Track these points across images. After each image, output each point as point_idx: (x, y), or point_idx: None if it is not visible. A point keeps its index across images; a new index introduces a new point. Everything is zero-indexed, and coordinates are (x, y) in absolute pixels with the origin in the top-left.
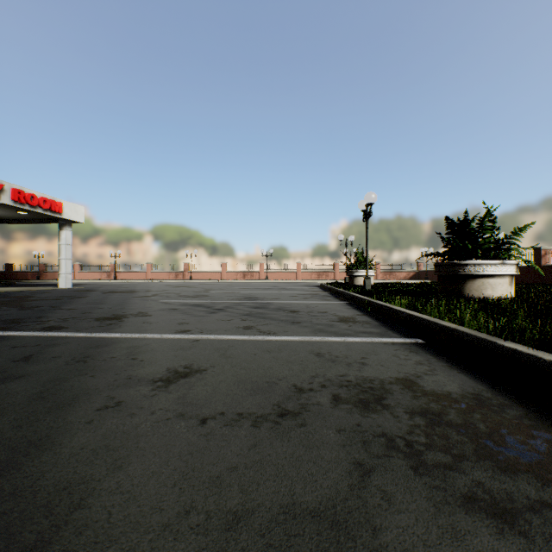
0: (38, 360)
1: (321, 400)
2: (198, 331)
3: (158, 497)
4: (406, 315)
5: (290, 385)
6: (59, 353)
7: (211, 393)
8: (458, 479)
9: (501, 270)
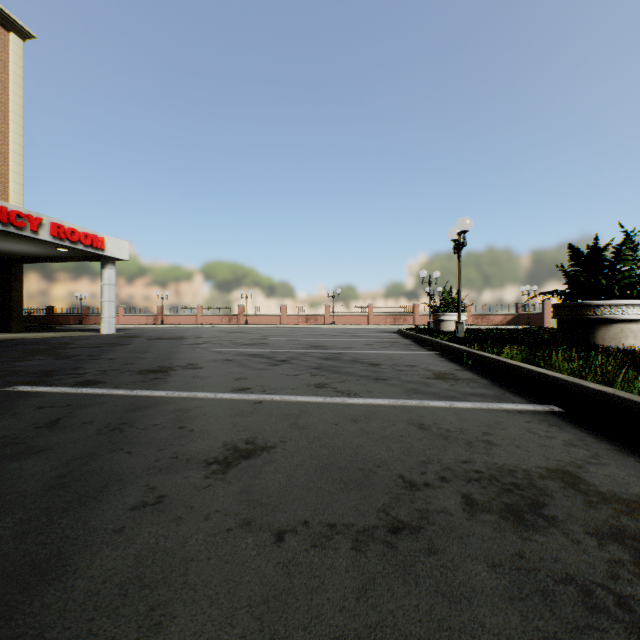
0: (65, 427)
1: (447, 504)
2: (260, 390)
3: None
4: (529, 372)
5: (394, 476)
6: (91, 417)
7: (286, 486)
8: None
9: None
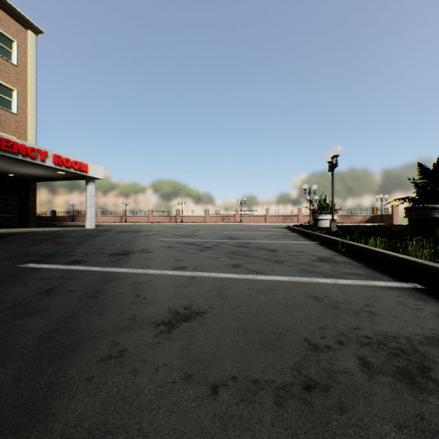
0: (57, 294)
1: (347, 366)
2: (193, 268)
3: None
4: (393, 257)
5: (300, 339)
6: (75, 286)
7: (216, 345)
8: None
9: None
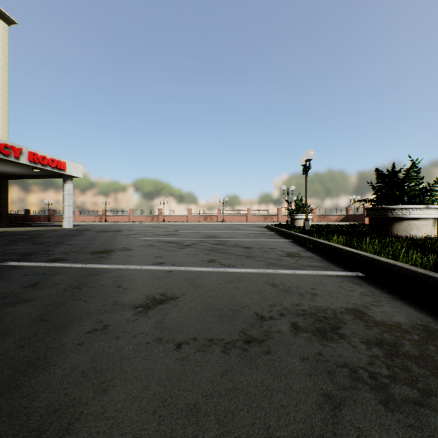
0: (42, 287)
1: (281, 328)
2: (171, 263)
3: (139, 424)
4: (345, 251)
5: (252, 313)
6: (59, 280)
7: (184, 319)
8: (432, 418)
9: (425, 213)
